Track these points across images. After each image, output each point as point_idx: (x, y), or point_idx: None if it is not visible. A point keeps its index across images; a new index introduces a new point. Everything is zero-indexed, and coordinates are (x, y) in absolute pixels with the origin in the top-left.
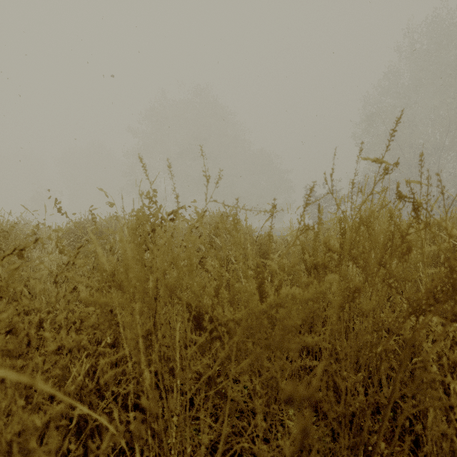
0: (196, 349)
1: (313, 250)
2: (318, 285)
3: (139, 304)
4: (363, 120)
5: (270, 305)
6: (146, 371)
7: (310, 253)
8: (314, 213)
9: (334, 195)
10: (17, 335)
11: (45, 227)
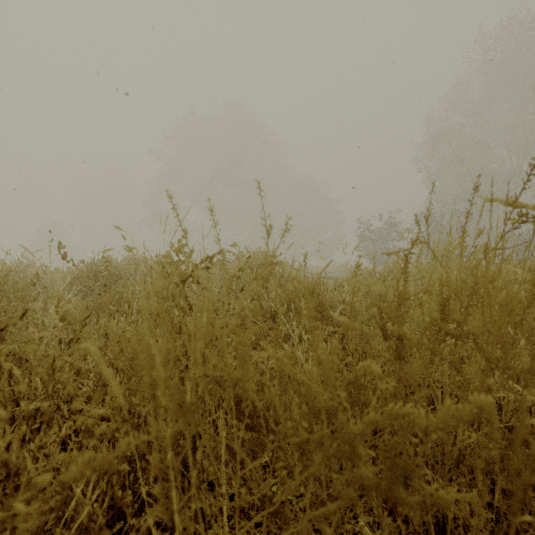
0: (245, 456)
1: (397, 315)
2: (454, 408)
3: (171, 429)
4: (427, 140)
5: (350, 402)
6: (181, 524)
7: (374, 303)
8: (369, 250)
9: (392, 229)
10: (4, 430)
11: (49, 272)
